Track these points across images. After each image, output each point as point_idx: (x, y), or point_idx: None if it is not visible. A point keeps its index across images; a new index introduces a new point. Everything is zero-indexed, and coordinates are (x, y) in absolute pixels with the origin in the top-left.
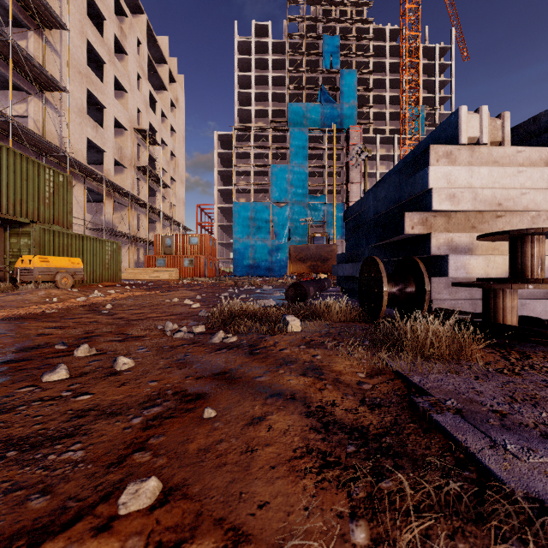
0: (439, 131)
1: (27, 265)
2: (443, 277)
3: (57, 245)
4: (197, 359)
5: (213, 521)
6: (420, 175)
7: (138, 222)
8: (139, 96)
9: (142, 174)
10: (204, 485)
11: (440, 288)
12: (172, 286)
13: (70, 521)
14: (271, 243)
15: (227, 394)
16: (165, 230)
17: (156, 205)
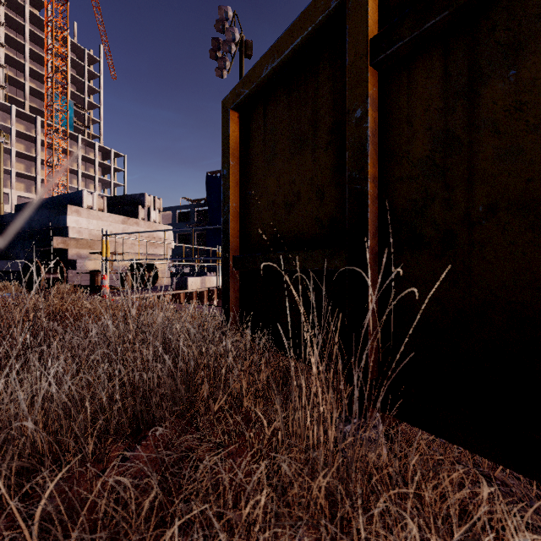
0: (74, 195)
1: None
2: (75, 270)
3: None
4: None
5: None
6: (63, 217)
7: None
8: None
9: None
10: None
11: (73, 275)
12: None
13: None
14: None
15: None
16: None
17: None
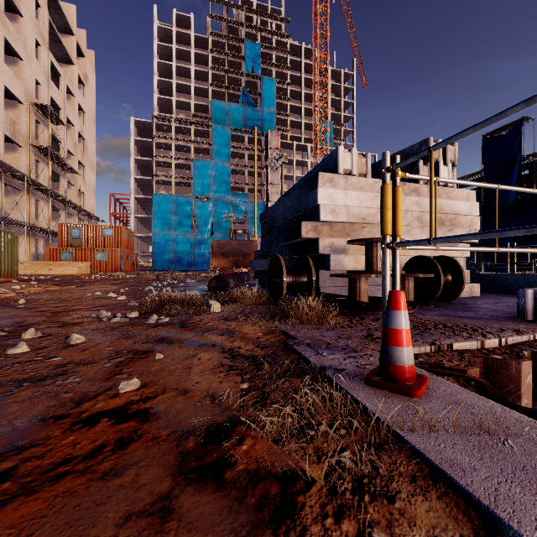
0: (327, 161)
1: None
2: (328, 270)
3: None
4: (139, 333)
5: (173, 388)
6: (313, 193)
7: (36, 209)
8: (39, 66)
9: (42, 155)
10: (164, 381)
11: (325, 279)
12: (85, 281)
13: (93, 397)
14: (194, 237)
15: (169, 348)
16: (71, 220)
17: (60, 192)
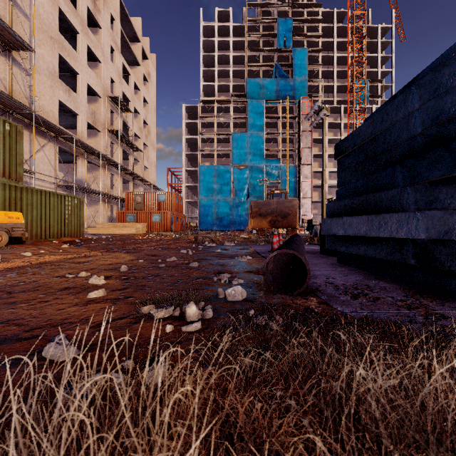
0: None
1: None
2: None
3: (2, 198)
4: None
5: None
6: None
7: (112, 181)
8: (113, 67)
9: (115, 138)
10: None
11: None
12: (128, 242)
13: None
14: (232, 201)
15: None
16: (138, 190)
17: (129, 167)
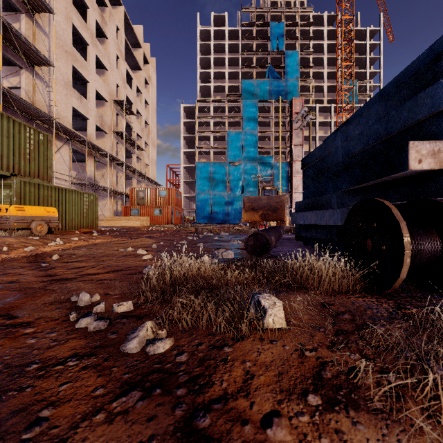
0: None
1: (4, 213)
2: None
3: (38, 196)
4: None
5: None
6: (428, 92)
7: (117, 178)
8: (118, 73)
9: (120, 138)
10: None
11: None
12: (140, 232)
13: None
14: (227, 196)
15: None
16: (140, 185)
17: (132, 165)
